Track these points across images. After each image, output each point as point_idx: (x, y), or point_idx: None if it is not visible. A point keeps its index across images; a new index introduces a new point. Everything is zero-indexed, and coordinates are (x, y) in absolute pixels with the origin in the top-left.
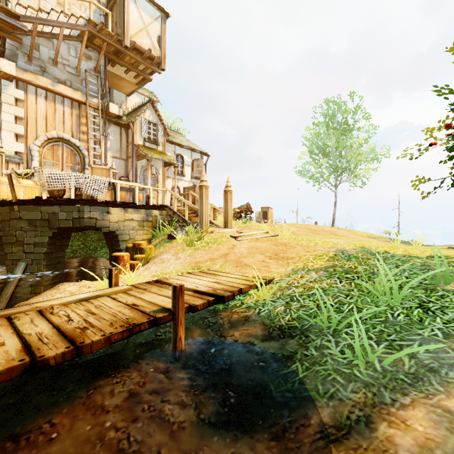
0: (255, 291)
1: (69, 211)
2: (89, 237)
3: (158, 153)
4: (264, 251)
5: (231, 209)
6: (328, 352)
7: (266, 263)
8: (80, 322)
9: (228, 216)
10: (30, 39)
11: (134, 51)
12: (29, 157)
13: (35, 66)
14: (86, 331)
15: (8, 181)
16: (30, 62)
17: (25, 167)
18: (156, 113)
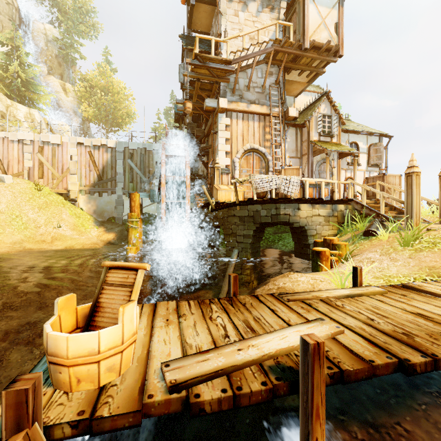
0: None
1: (268, 208)
2: (266, 230)
3: (334, 145)
4: None
5: None
6: None
7: None
8: (387, 324)
9: None
10: (233, 76)
11: (311, 50)
12: (233, 168)
13: (236, 96)
14: (415, 339)
15: (234, 187)
16: (233, 94)
17: (231, 176)
18: (331, 104)
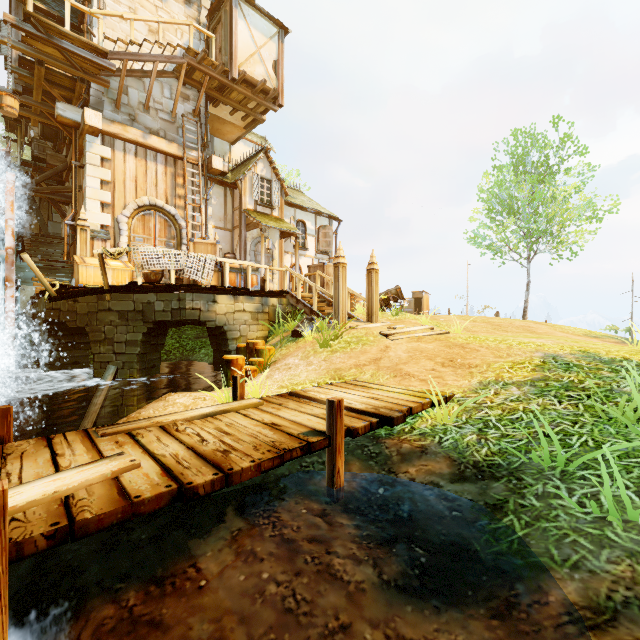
0: (431, 411)
1: (167, 299)
2: (185, 333)
3: (274, 220)
4: (432, 355)
5: (377, 295)
6: (558, 503)
7: (438, 372)
8: (217, 443)
9: (373, 305)
10: (118, 80)
11: (243, 84)
12: (116, 231)
13: (124, 114)
14: (230, 455)
15: (100, 263)
16: (118, 109)
17: (112, 244)
18: (271, 165)
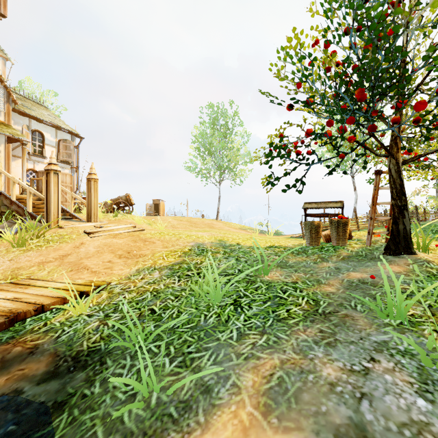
0: (61, 306)
1: None
2: None
3: None
4: (116, 249)
5: (96, 200)
6: (114, 385)
7: (111, 264)
8: None
9: (92, 207)
10: None
11: None
12: None
13: None
14: None
15: None
16: None
17: None
18: None
